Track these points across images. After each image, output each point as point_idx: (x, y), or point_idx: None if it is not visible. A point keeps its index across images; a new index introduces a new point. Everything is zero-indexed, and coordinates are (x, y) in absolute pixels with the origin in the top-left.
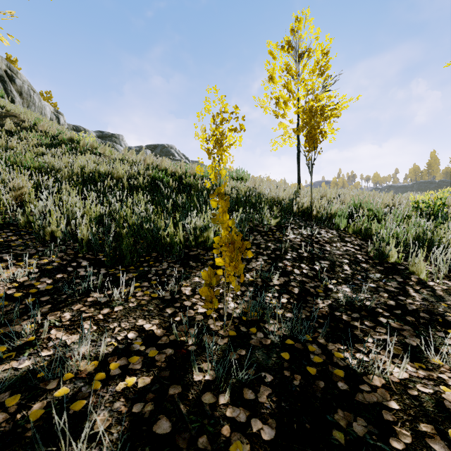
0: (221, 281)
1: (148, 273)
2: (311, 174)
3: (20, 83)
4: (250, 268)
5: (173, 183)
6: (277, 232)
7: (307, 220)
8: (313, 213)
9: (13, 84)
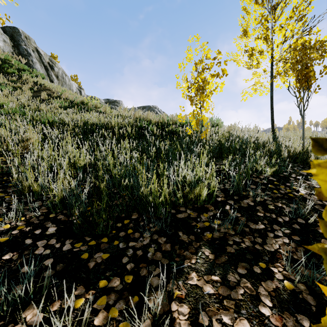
0: (239, 292)
1: (123, 253)
2: (303, 116)
3: (57, 70)
4: (271, 251)
5: (156, 131)
6: (281, 185)
7: (304, 167)
8: (309, 158)
9: (53, 71)
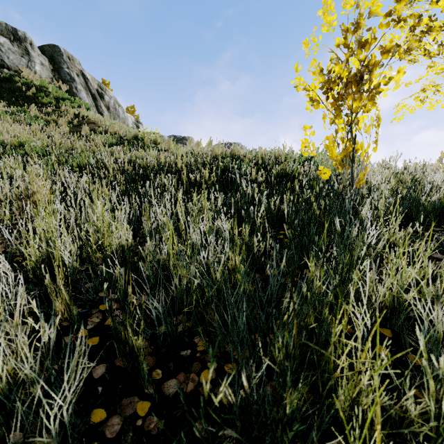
0: None
1: None
2: None
3: (107, 99)
4: None
5: (256, 176)
6: None
7: None
8: None
9: (103, 100)
